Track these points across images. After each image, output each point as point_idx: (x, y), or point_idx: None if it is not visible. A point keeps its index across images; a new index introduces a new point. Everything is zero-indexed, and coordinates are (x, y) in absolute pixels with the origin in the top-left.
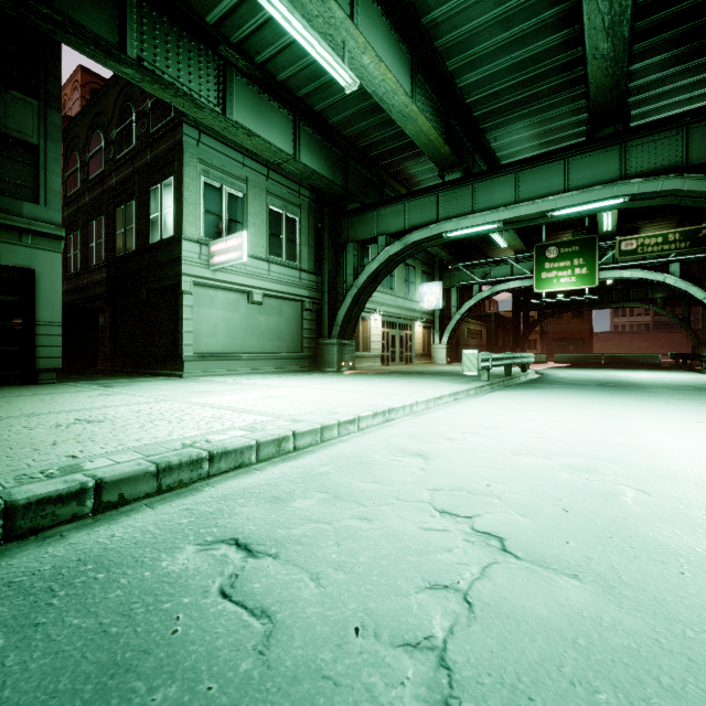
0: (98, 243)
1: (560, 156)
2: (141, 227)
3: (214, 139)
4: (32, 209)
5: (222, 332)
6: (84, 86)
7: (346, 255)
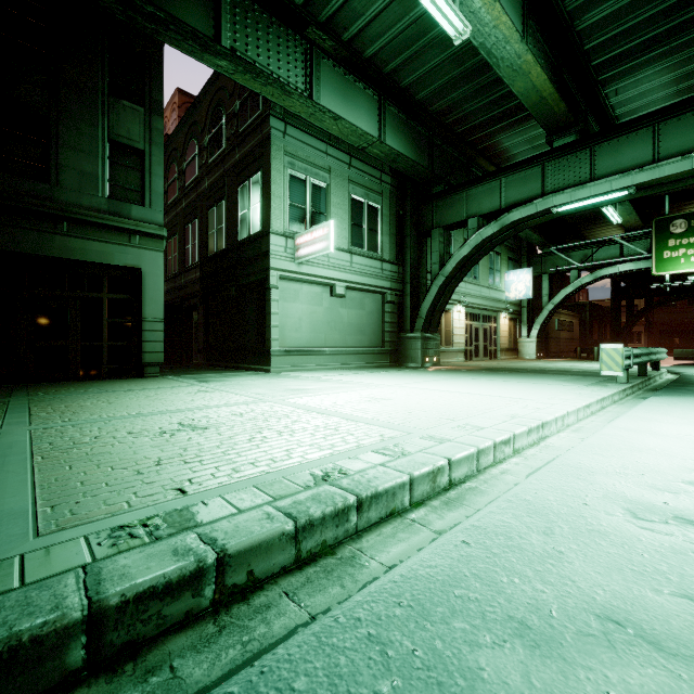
0: (193, 244)
1: None
2: (231, 226)
3: (299, 130)
4: (139, 211)
5: (306, 326)
6: (180, 107)
7: (431, 242)
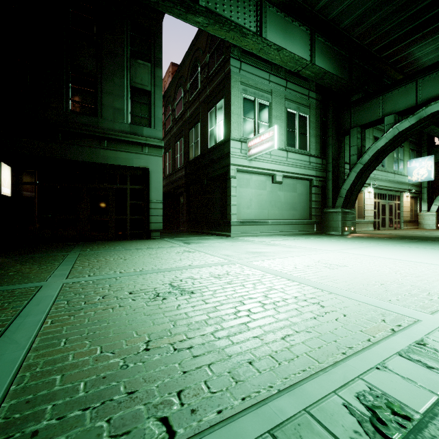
0: (180, 154)
1: None
2: (203, 139)
3: (250, 65)
4: (148, 131)
5: (254, 205)
6: (173, 73)
7: (350, 139)
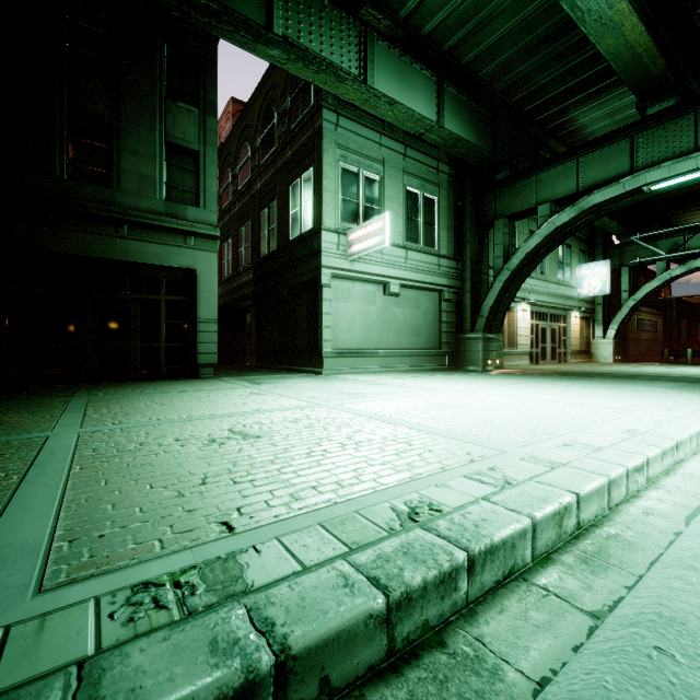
0: (246, 247)
1: None
2: (282, 225)
3: (351, 121)
4: (194, 212)
5: (358, 327)
6: (234, 115)
7: (494, 234)
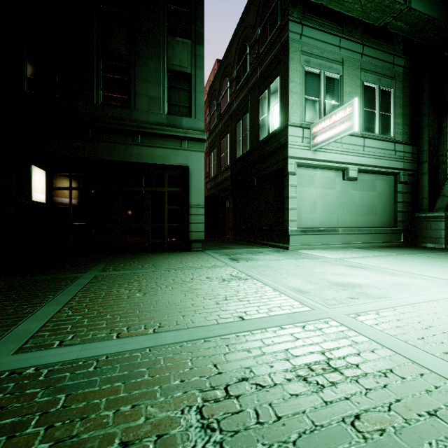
0: (226, 152)
1: None
2: (253, 131)
3: (314, 29)
4: (187, 121)
5: (319, 208)
6: None
7: None
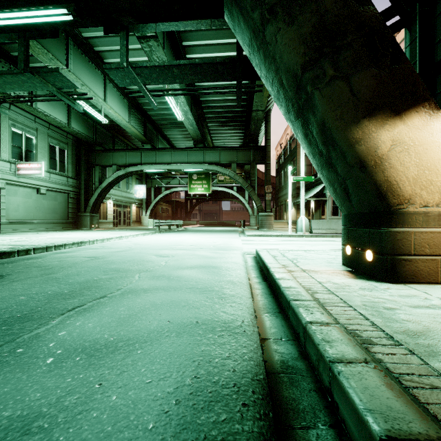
0: None
1: (186, 149)
2: None
3: (18, 108)
4: None
5: (22, 209)
6: None
7: (95, 171)
